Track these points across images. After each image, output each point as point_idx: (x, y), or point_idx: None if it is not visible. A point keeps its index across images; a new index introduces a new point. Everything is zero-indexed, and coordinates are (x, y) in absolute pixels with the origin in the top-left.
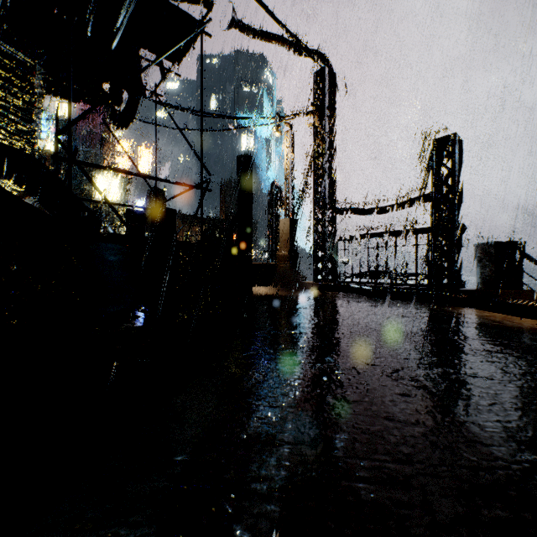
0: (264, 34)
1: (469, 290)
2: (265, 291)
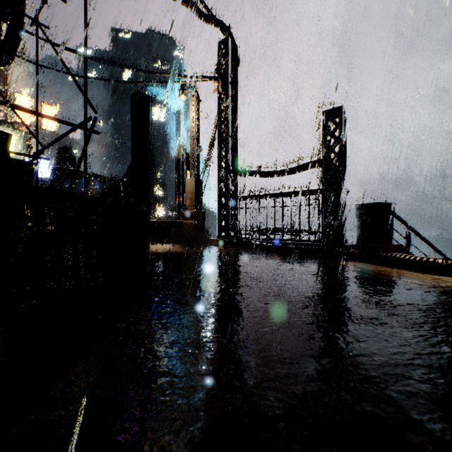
0: None
1: (354, 245)
2: (170, 248)
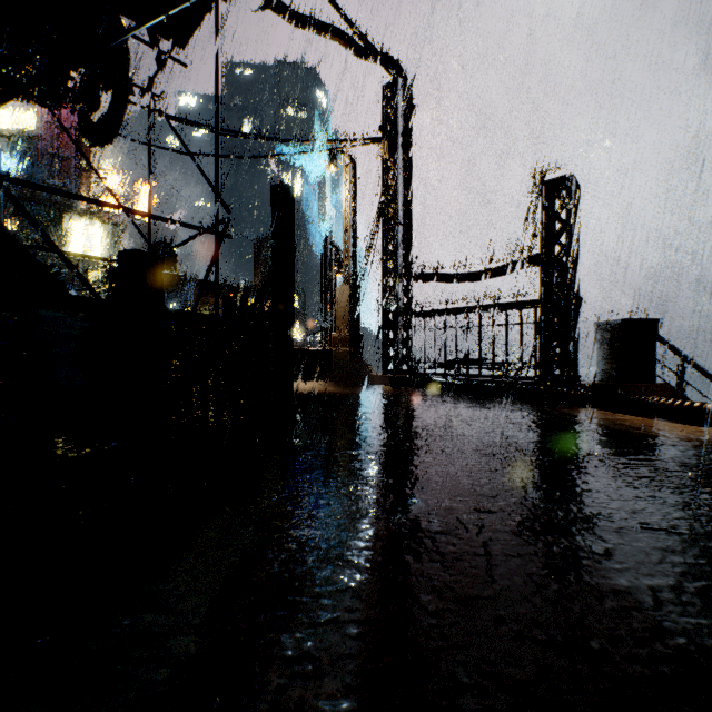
0: (314, 23)
1: (590, 384)
2: (315, 387)
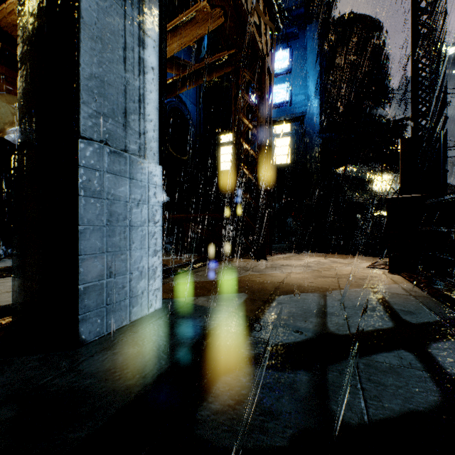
0: None
1: None
2: None
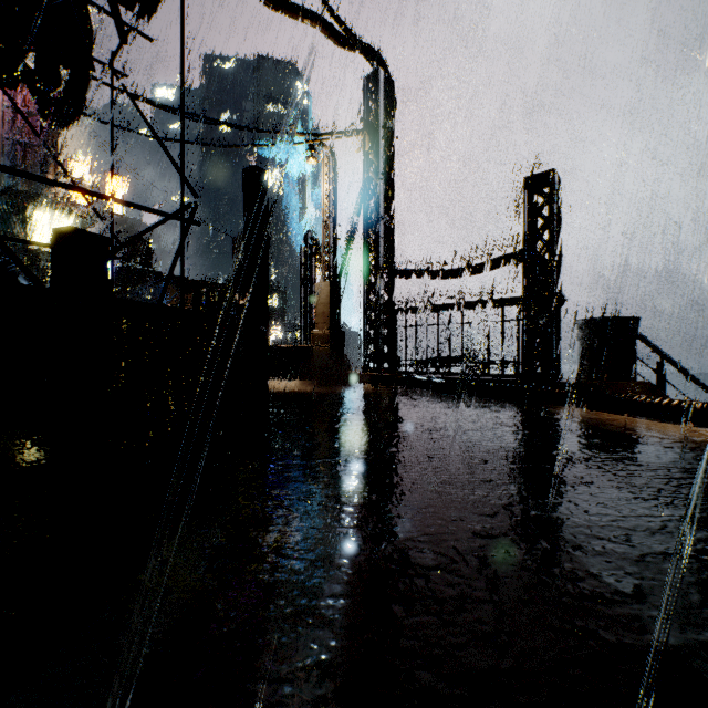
0: (292, 7)
1: (572, 382)
2: (294, 386)
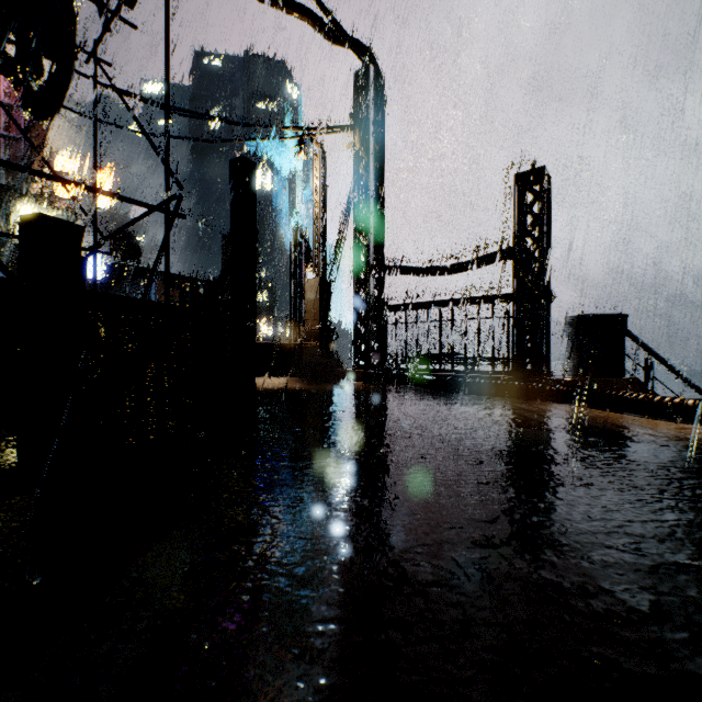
0: None
1: (562, 379)
2: (283, 384)
